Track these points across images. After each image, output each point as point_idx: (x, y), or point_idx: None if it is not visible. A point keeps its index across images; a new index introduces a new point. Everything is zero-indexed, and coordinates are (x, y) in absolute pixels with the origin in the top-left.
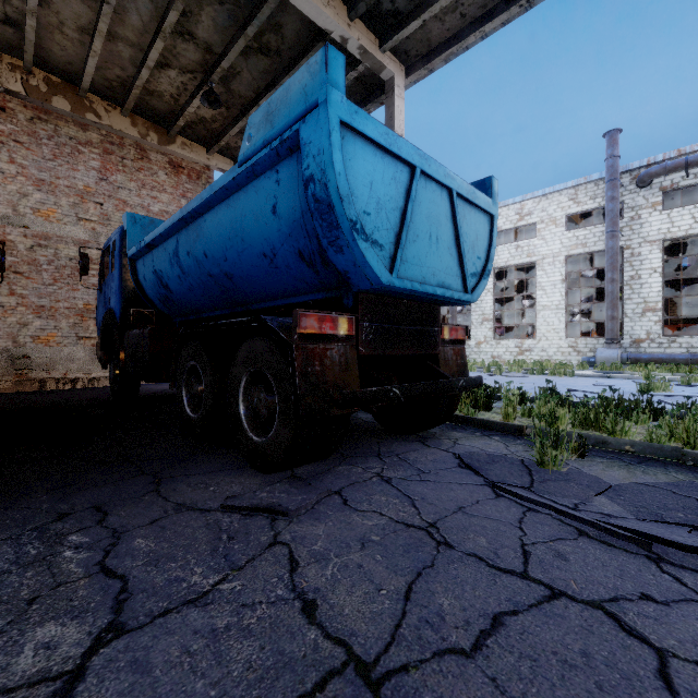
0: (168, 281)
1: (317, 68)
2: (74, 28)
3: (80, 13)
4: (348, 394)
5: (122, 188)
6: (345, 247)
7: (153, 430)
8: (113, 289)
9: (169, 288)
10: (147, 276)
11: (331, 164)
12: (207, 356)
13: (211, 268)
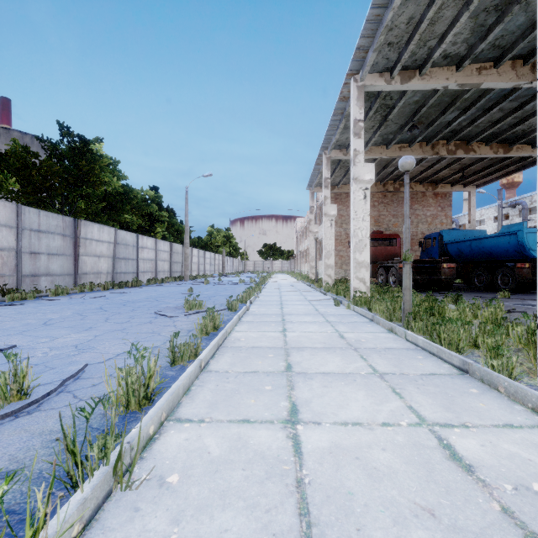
0: (463, 251)
1: (521, 225)
2: (415, 172)
3: (420, 169)
4: (528, 277)
5: (417, 209)
6: (527, 252)
7: (463, 289)
8: (434, 252)
9: (463, 253)
10: (453, 249)
11: (523, 240)
12: (486, 271)
13: (484, 250)
